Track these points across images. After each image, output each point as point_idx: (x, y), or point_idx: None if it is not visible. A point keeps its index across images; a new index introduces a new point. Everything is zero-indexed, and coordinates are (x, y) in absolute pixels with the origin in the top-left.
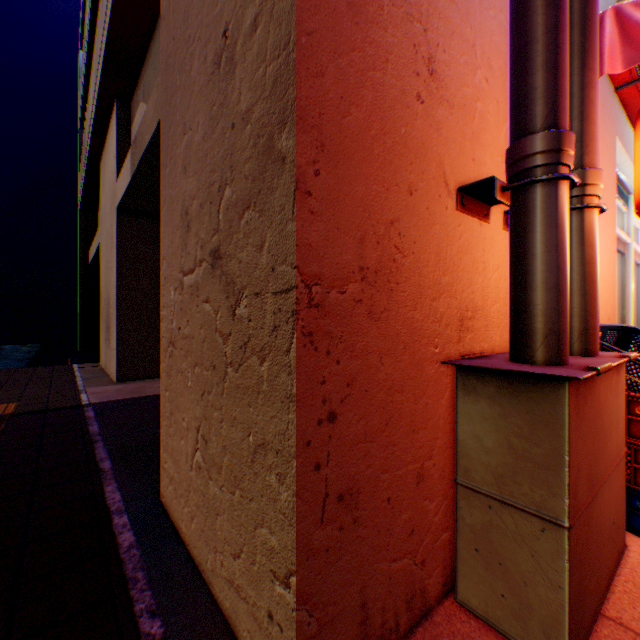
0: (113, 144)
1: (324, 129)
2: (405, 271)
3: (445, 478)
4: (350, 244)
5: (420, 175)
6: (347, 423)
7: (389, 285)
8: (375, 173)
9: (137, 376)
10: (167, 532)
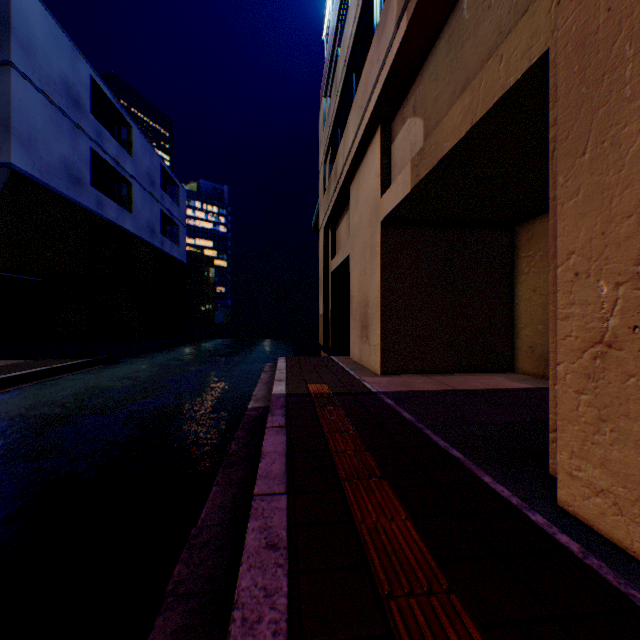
0: (373, 165)
1: None
2: None
3: None
4: None
5: None
6: None
7: None
8: None
9: (395, 371)
10: (613, 550)
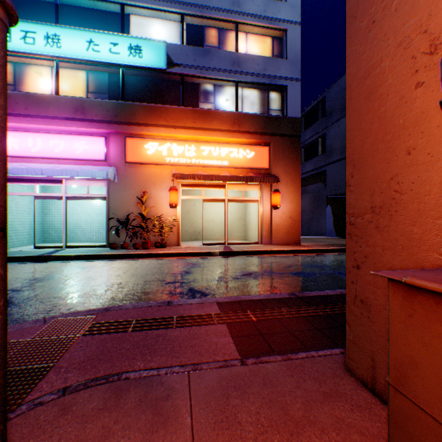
0: None
1: (354, 159)
2: (402, 203)
3: None
4: (365, 198)
5: (419, 135)
6: (364, 273)
7: (389, 213)
8: (379, 159)
9: None
10: None
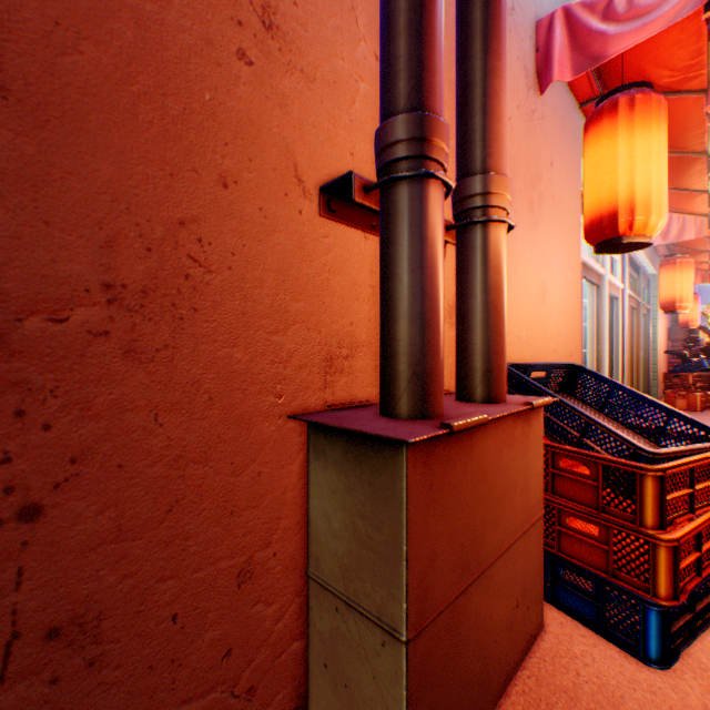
0: None
1: (11, 64)
2: (214, 292)
3: (299, 569)
4: (81, 248)
5: (247, 162)
6: (73, 518)
7: (177, 311)
8: (144, 148)
9: None
10: None
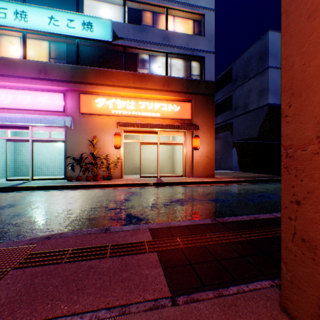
0: None
1: (293, 86)
2: None
3: None
4: (309, 127)
5: None
6: (307, 209)
7: None
8: None
9: None
10: None
